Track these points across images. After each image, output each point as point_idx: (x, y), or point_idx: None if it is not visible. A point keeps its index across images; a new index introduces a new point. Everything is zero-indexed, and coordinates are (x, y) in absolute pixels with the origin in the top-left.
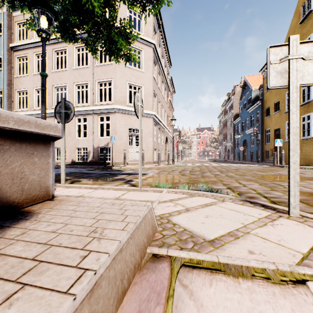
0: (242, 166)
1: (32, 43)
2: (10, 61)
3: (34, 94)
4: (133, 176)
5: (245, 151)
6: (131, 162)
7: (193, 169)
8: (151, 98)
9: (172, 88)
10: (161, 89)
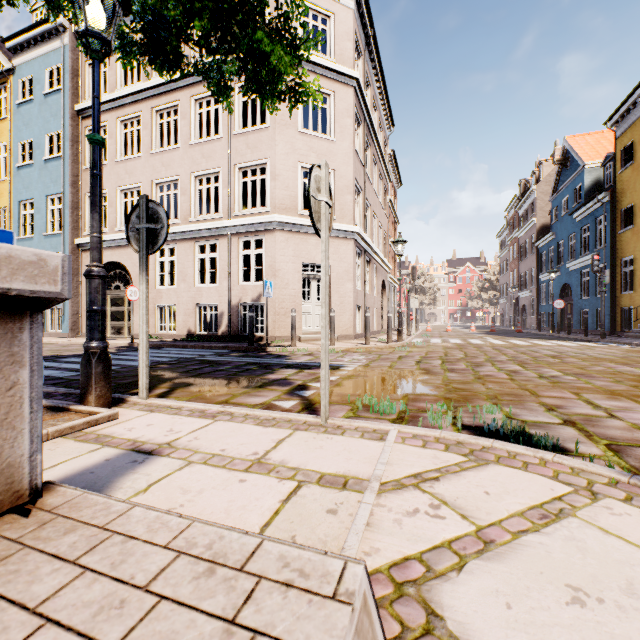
0: (567, 346)
1: (115, 99)
2: (75, 138)
3: (119, 199)
4: (310, 373)
5: (567, 309)
6: (307, 336)
7: (450, 356)
8: (350, 196)
9: (395, 176)
10: (371, 178)
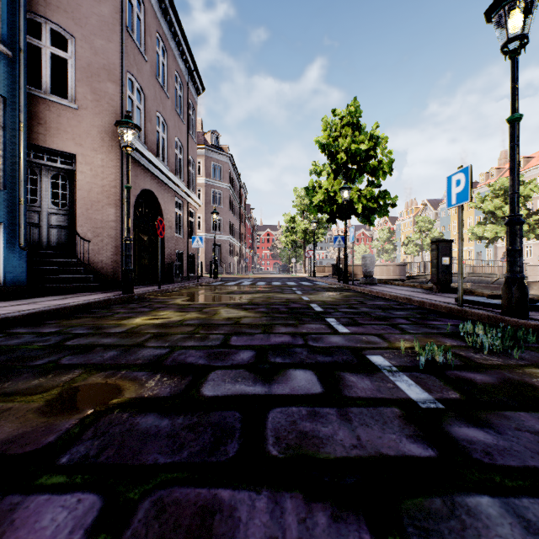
0: None
1: None
2: None
3: None
4: None
5: None
6: None
7: None
8: None
9: None
10: None
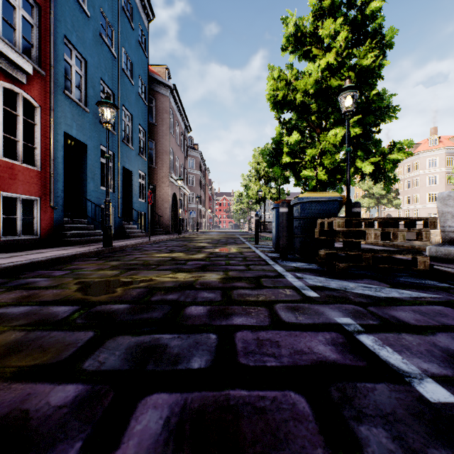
0: None
1: None
2: None
3: None
4: None
5: None
6: None
7: None
8: None
9: None
10: None
